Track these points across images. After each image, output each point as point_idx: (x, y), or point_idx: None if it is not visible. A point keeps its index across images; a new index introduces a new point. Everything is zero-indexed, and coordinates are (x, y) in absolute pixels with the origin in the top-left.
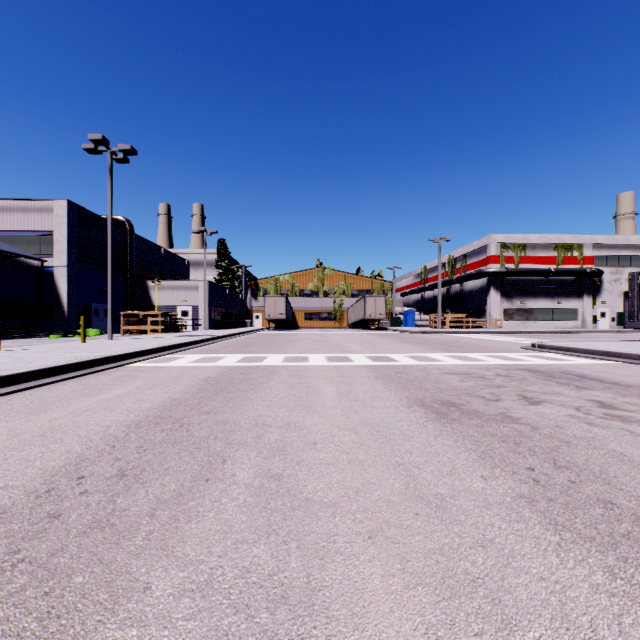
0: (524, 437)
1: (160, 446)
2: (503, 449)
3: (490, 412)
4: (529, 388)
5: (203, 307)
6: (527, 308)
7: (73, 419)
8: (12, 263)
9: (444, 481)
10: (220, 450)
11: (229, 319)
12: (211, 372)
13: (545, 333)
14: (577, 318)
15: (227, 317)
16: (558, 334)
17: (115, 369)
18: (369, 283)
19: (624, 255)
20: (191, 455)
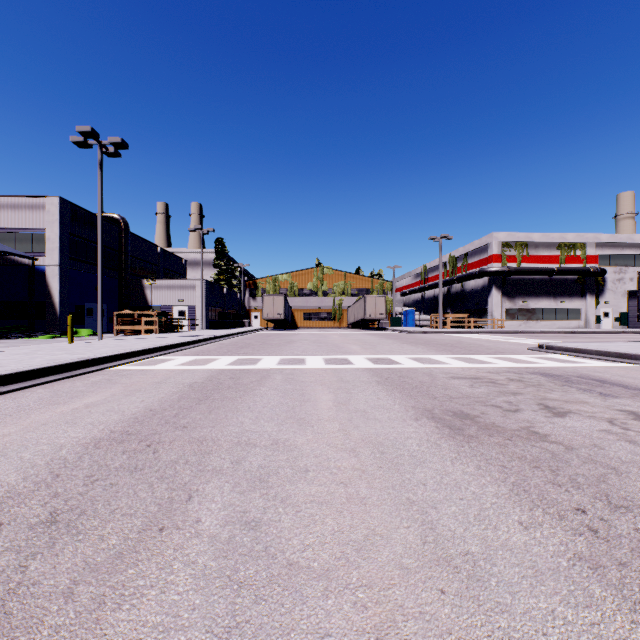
0: (560, 461)
1: (115, 475)
2: (538, 479)
3: (511, 426)
4: (548, 395)
5: (200, 307)
6: (529, 308)
7: (24, 436)
8: (2, 261)
9: (472, 531)
10: (188, 481)
11: (226, 319)
12: (199, 376)
13: (548, 333)
14: (580, 318)
15: (224, 317)
16: (562, 334)
17: (96, 373)
18: (369, 283)
19: (628, 254)
20: (150, 489)
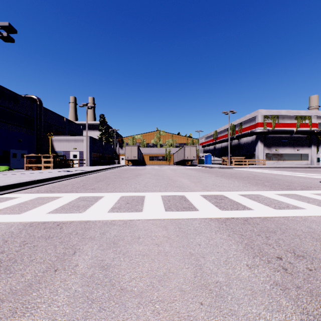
0: None
1: None
2: None
3: None
4: None
5: (86, 152)
6: (279, 153)
7: None
8: None
9: None
10: None
11: (103, 159)
12: None
13: (295, 168)
14: (308, 159)
15: (102, 158)
16: (305, 169)
17: None
18: (185, 139)
19: None
20: None
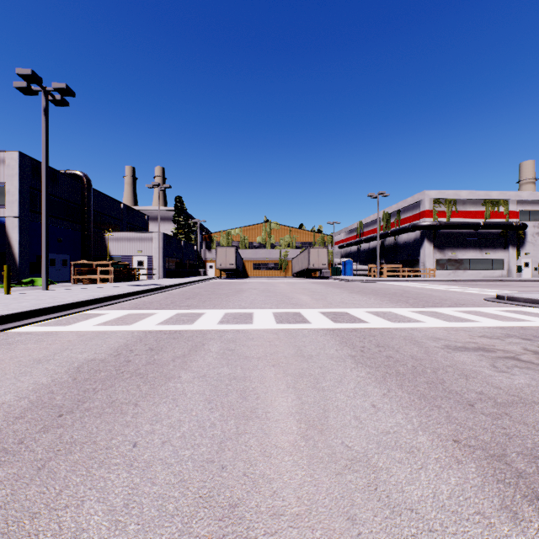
0: None
1: None
2: None
3: None
4: None
5: (157, 257)
6: (457, 258)
7: None
8: None
9: None
10: None
11: (183, 269)
12: (107, 346)
13: (479, 282)
14: (503, 268)
15: (181, 267)
16: (493, 283)
17: None
18: (311, 236)
19: None
20: None
